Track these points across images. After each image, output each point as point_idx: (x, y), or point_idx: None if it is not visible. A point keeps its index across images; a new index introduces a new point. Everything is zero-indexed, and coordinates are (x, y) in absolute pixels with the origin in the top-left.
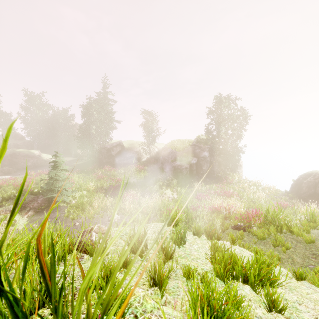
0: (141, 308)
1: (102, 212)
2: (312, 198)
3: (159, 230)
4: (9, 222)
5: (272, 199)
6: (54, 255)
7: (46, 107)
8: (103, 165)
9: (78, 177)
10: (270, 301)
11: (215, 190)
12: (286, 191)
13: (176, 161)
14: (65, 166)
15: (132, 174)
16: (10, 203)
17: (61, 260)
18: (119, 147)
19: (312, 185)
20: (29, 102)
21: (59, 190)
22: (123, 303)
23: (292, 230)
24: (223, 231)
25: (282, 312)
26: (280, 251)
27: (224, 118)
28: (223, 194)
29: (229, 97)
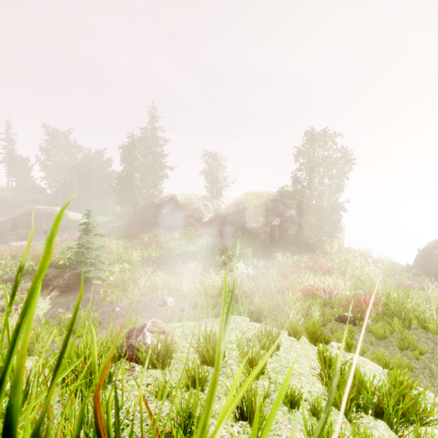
0: None
1: (151, 293)
2: None
3: (238, 327)
4: (53, 379)
5: (389, 277)
6: (118, 414)
7: (73, 149)
8: (150, 228)
9: (117, 243)
10: None
11: (306, 263)
12: (409, 265)
13: (250, 223)
14: (100, 229)
15: (190, 240)
16: (27, 279)
17: (107, 383)
18: (172, 202)
19: None
20: (52, 143)
21: (92, 262)
22: None
23: (427, 326)
24: (324, 325)
25: None
26: (410, 357)
27: (318, 162)
28: (318, 269)
29: (325, 132)
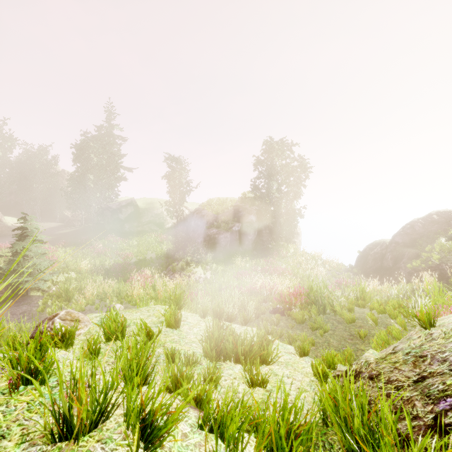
0: (69, 377)
1: (99, 302)
2: (378, 273)
3: (155, 314)
4: None
5: (334, 276)
6: None
7: (11, 144)
8: (106, 234)
9: (64, 252)
10: (254, 376)
11: (263, 266)
12: (351, 265)
13: (212, 228)
14: (40, 235)
15: (149, 246)
16: None
17: None
18: (131, 207)
19: (379, 257)
20: None
21: (30, 272)
22: (45, 370)
23: (335, 310)
24: (257, 316)
25: (264, 385)
26: (317, 335)
27: (276, 170)
28: (272, 271)
29: (282, 142)
